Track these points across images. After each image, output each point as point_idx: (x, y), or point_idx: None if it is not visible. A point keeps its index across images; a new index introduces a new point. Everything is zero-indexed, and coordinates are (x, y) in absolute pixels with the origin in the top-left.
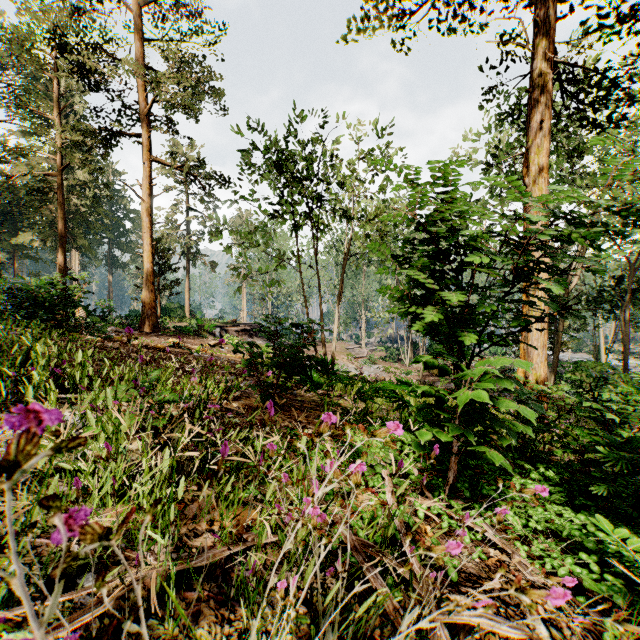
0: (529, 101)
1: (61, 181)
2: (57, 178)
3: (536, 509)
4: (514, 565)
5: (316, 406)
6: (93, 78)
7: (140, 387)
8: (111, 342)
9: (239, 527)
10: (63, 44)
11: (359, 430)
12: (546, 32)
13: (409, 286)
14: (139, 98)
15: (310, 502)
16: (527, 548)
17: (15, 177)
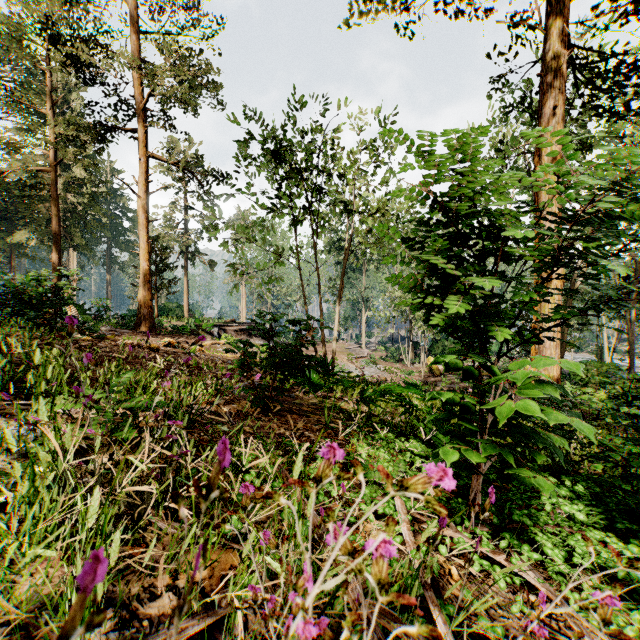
0: (541, 86)
1: (55, 177)
2: (51, 174)
3: (577, 538)
4: (563, 618)
5: (315, 410)
6: (87, 71)
7: (84, 396)
8: (102, 341)
9: (213, 580)
10: (57, 36)
11: (363, 438)
12: (560, 12)
13: (423, 274)
14: (135, 92)
15: (300, 607)
16: (578, 596)
17: (8, 173)
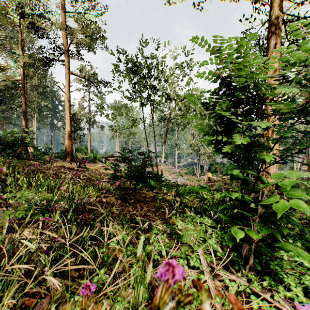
0: (268, 33)
1: (24, 84)
2: (22, 82)
3: (308, 279)
4: None
5: (152, 200)
6: (40, 31)
7: None
8: (45, 165)
9: None
10: (24, 13)
11: (178, 216)
12: None
13: (214, 124)
14: (63, 42)
15: None
16: None
17: (0, 81)
